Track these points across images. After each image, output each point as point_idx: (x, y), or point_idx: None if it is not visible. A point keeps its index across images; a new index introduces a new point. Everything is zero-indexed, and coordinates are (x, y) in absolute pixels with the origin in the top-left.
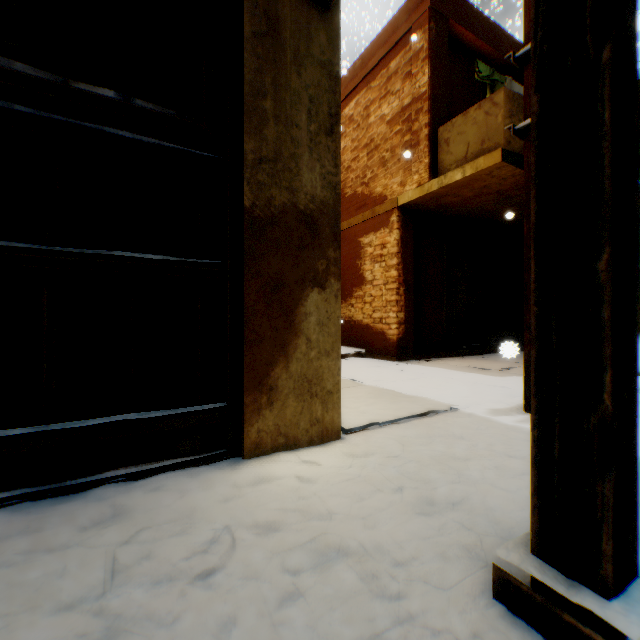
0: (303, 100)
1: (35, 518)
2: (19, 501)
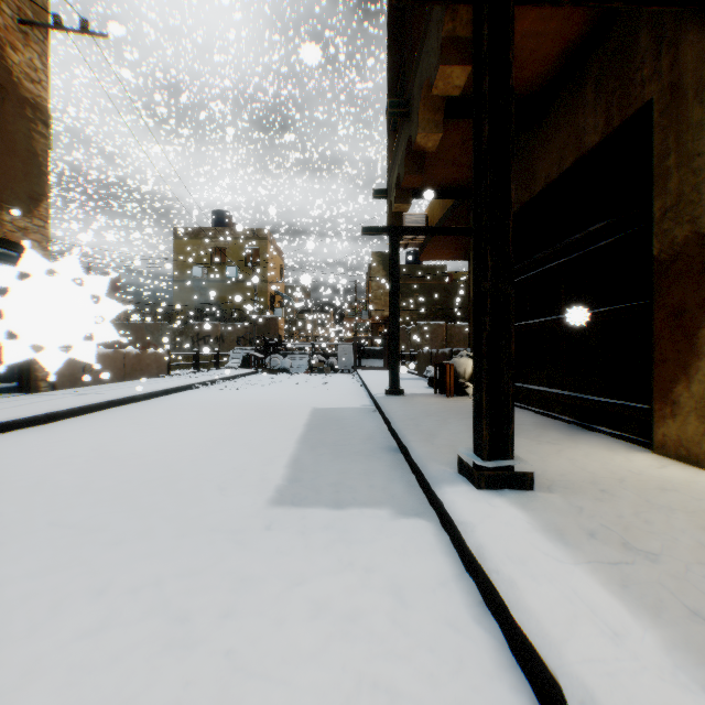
0: (703, 123)
1: (562, 427)
2: (573, 424)
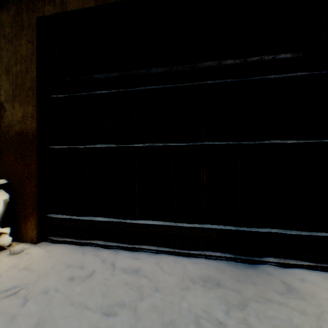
0: None
1: (244, 273)
2: (229, 259)
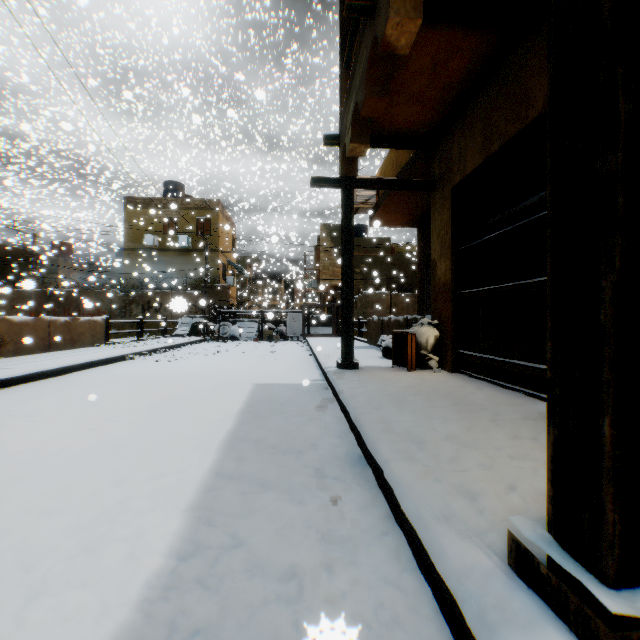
0: None
1: None
2: None
